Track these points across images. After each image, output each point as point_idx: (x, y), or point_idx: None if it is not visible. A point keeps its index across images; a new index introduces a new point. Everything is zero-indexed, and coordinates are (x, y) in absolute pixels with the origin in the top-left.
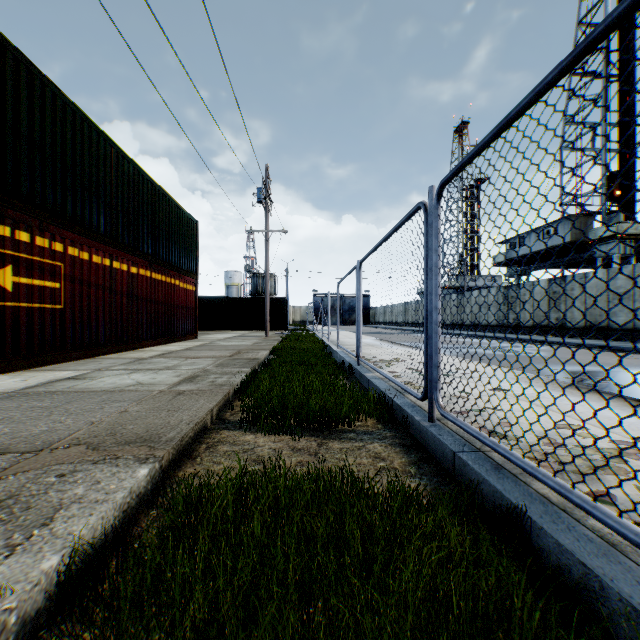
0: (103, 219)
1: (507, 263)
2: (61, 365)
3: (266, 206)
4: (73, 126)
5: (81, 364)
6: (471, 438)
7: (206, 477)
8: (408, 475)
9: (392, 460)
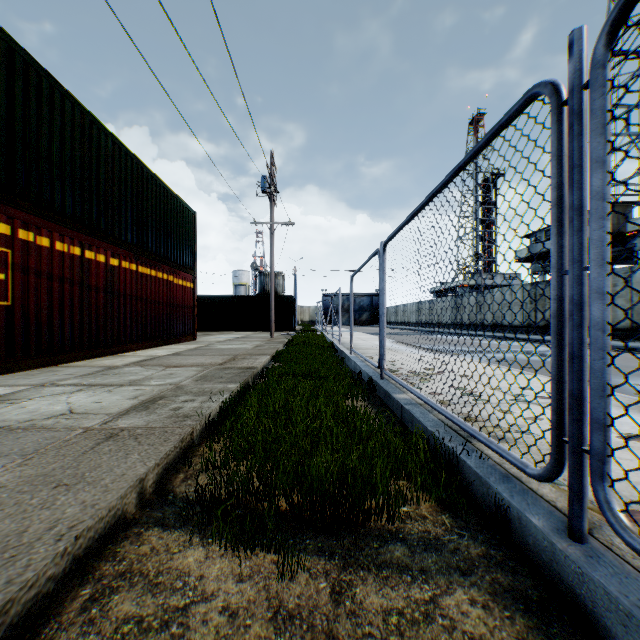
0: (70, 199)
1: (531, 259)
2: (3, 377)
3: (271, 196)
4: (25, 80)
5: (29, 375)
6: None
7: None
8: None
9: None
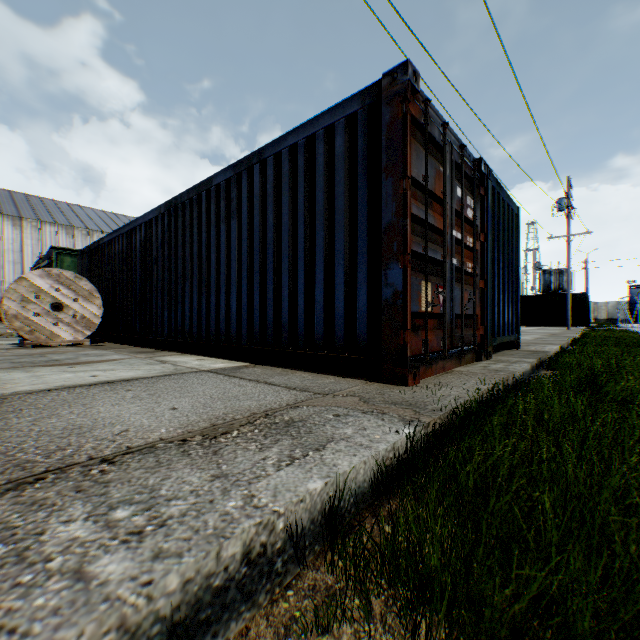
0: None
1: None
2: None
3: (566, 213)
4: None
5: None
6: None
7: None
8: None
9: None
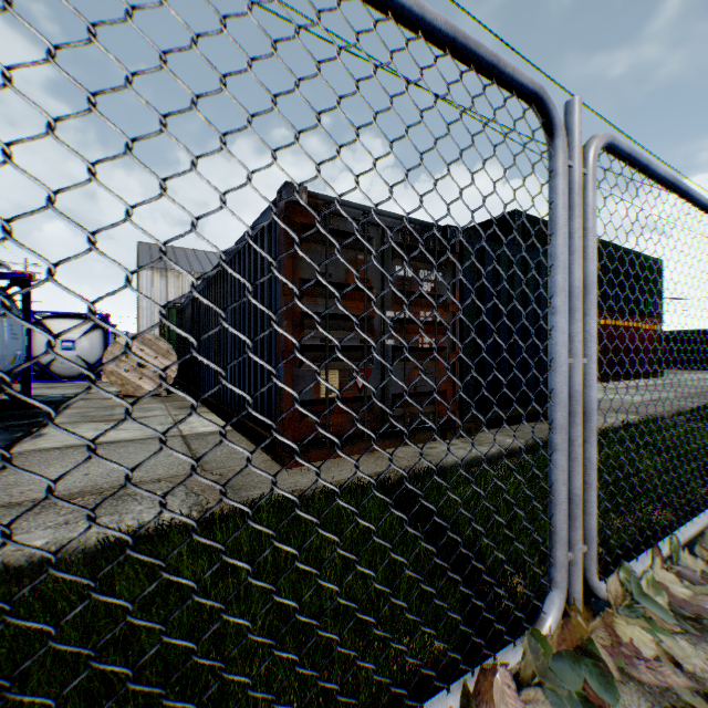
0: None
1: None
2: None
3: None
4: None
5: None
6: None
7: None
8: None
9: None
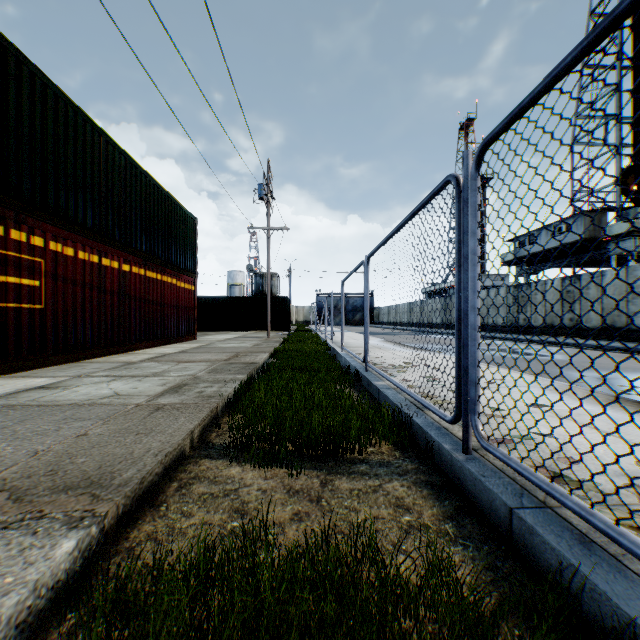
0: (90, 212)
1: (516, 262)
2: (40, 370)
3: (267, 202)
4: (55, 110)
5: (62, 369)
6: (526, 482)
7: (167, 541)
8: (446, 539)
9: (420, 510)
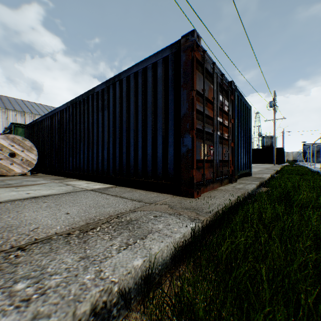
0: None
1: None
2: None
3: (274, 109)
4: None
5: None
6: None
7: None
8: None
9: None
